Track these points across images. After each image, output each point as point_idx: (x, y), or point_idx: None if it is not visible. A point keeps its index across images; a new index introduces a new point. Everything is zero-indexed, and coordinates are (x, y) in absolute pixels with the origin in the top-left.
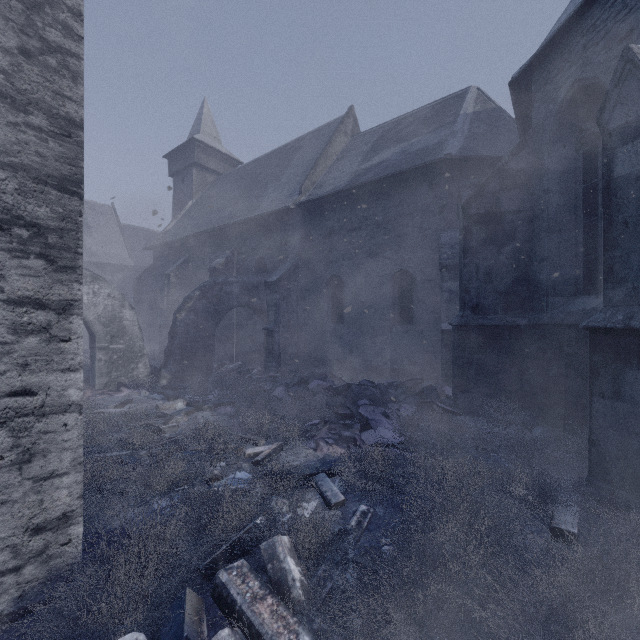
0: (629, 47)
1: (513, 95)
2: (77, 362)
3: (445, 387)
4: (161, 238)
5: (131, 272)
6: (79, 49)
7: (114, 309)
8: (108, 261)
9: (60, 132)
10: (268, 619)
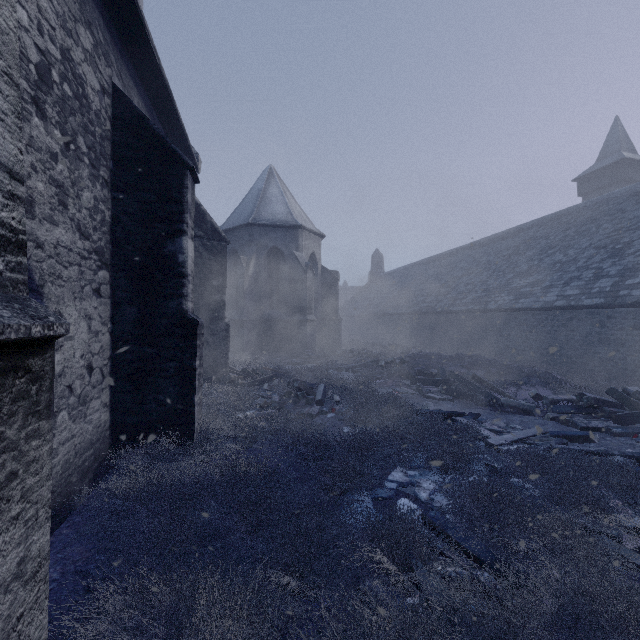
0: (240, 257)
1: None
2: None
3: None
4: None
5: None
6: None
7: None
8: None
9: None
10: None
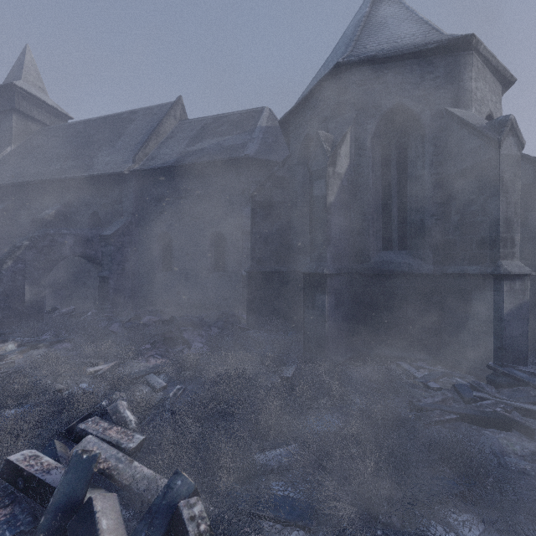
0: (318, 132)
1: (282, 129)
2: None
3: (243, 314)
4: None
5: None
6: None
7: None
8: None
9: None
10: (115, 435)
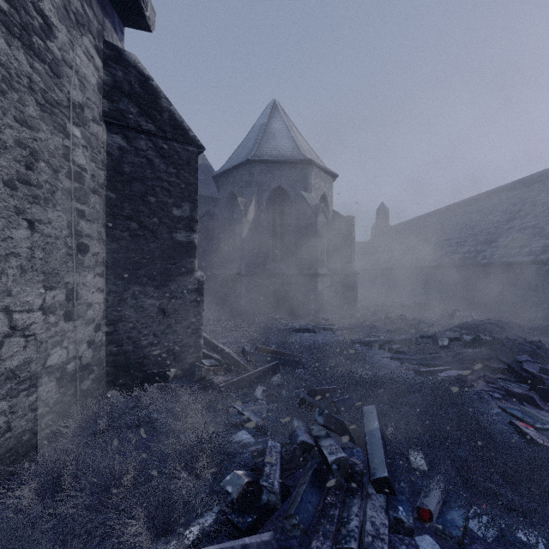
0: (238, 199)
1: (214, 180)
2: None
3: None
4: None
5: None
6: None
7: None
8: None
9: None
10: None
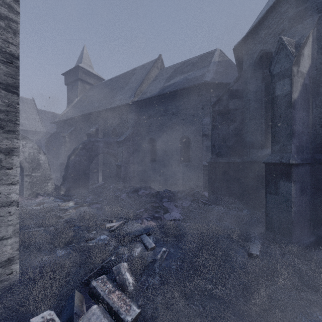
0: (281, 37)
1: (235, 54)
2: (16, 180)
3: (204, 192)
4: (60, 117)
5: (43, 135)
6: (17, 18)
7: (34, 154)
8: (30, 129)
9: (6, 61)
10: (116, 301)
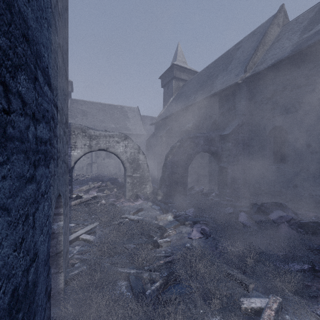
0: None
1: None
2: None
3: None
4: (158, 118)
5: (145, 137)
6: None
7: (135, 154)
8: (135, 133)
9: None
10: None
